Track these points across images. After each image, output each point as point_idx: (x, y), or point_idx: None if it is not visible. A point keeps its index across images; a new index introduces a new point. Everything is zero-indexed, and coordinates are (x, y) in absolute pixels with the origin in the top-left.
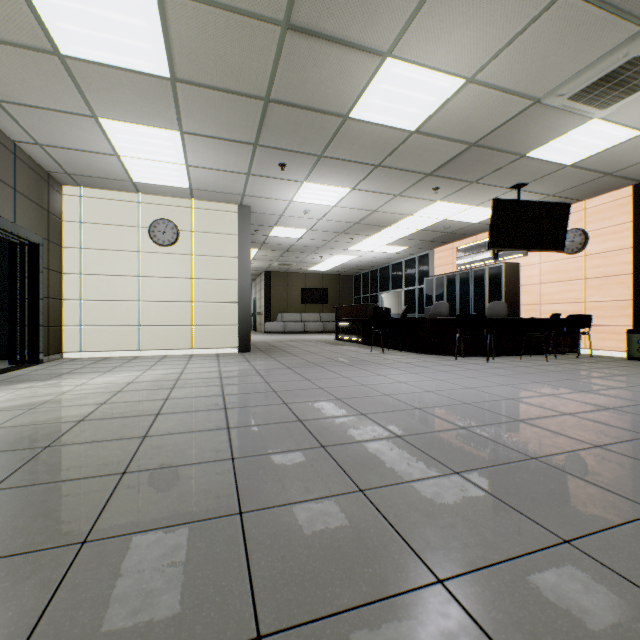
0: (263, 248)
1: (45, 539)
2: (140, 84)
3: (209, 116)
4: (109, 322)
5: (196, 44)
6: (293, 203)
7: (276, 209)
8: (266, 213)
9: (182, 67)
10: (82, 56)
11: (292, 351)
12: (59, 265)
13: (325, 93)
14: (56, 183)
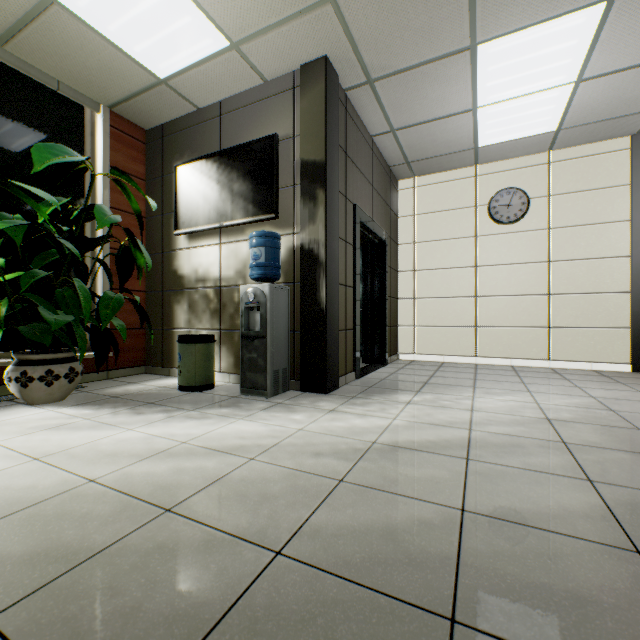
0: None
1: None
2: None
3: None
4: (441, 322)
5: None
6: None
7: None
8: None
9: None
10: None
11: None
12: (395, 263)
13: None
14: (393, 179)
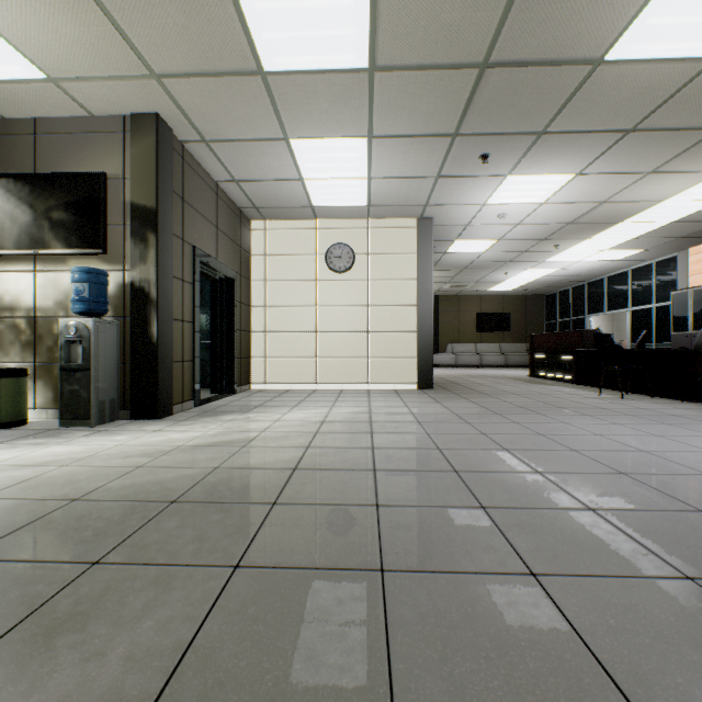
0: (435, 268)
1: (332, 698)
2: (335, 86)
3: (405, 108)
4: (289, 354)
5: (407, 10)
6: (486, 207)
7: (462, 218)
8: (448, 224)
9: (384, 49)
10: (282, 68)
11: (483, 390)
12: (248, 298)
13: (574, 30)
14: (245, 219)
